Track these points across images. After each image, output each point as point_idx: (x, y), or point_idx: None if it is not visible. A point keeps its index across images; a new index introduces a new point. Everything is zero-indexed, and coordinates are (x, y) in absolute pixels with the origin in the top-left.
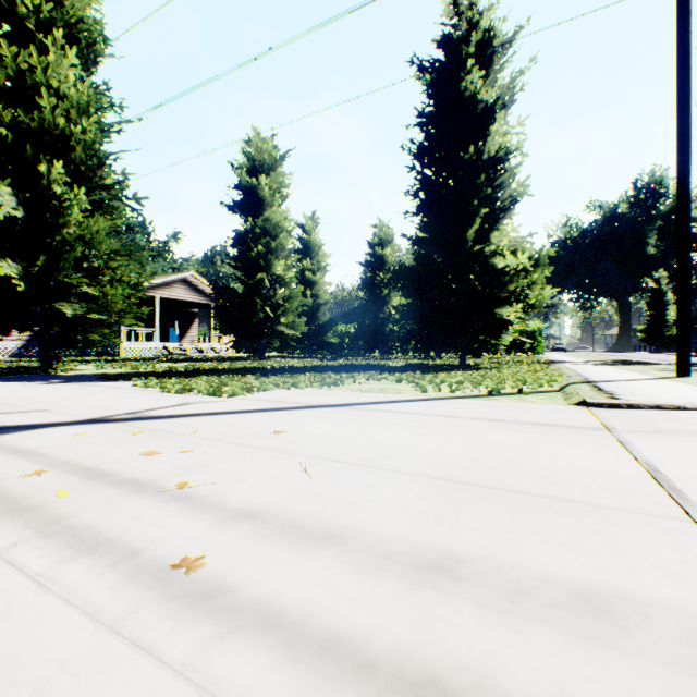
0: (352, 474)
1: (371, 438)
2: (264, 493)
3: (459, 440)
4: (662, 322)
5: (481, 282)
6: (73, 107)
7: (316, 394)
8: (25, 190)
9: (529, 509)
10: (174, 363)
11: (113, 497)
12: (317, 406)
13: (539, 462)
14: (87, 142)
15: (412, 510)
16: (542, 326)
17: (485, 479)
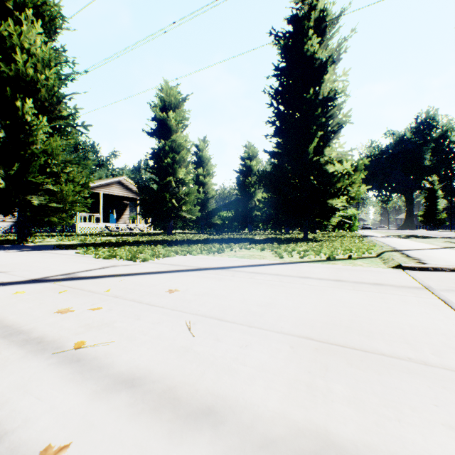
0: (228, 332)
1: (244, 296)
2: (149, 354)
3: (313, 298)
4: (435, 210)
5: (318, 182)
6: (39, 62)
7: (204, 259)
8: (7, 118)
9: (394, 374)
10: (111, 237)
11: (13, 358)
12: (204, 269)
13: (384, 319)
14: (49, 85)
15: (284, 375)
16: (356, 212)
17: (343, 338)
